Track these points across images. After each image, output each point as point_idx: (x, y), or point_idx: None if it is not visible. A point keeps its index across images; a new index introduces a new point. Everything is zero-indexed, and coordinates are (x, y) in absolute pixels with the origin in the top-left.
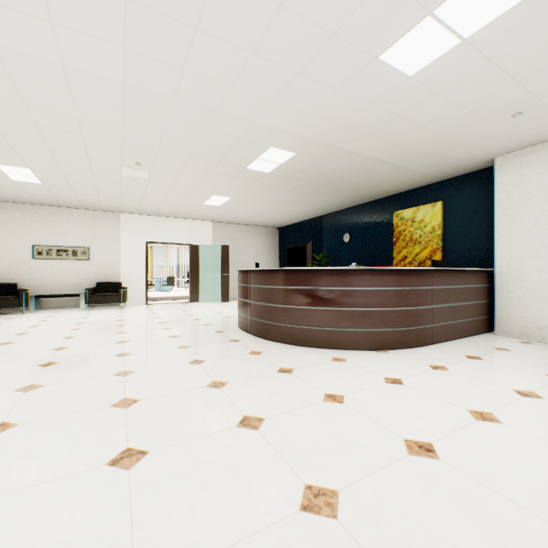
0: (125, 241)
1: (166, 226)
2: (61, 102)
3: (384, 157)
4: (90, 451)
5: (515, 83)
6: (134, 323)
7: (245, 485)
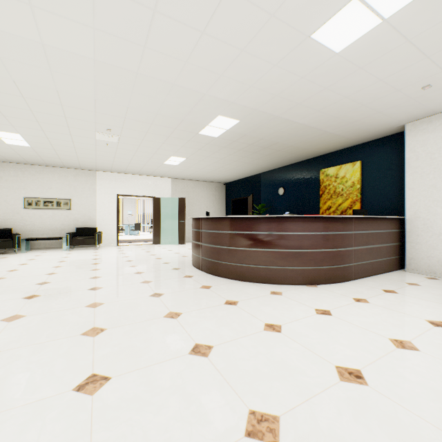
0: (100, 194)
1: (133, 182)
2: (42, 76)
3: (313, 124)
4: (59, 377)
5: (426, 59)
6: (106, 261)
7: (195, 410)
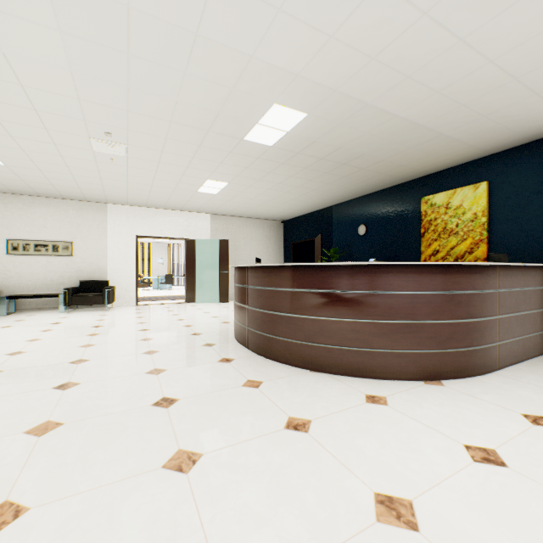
0: (112, 234)
1: (159, 218)
2: None
3: (423, 119)
4: None
5: None
6: (109, 330)
7: None
